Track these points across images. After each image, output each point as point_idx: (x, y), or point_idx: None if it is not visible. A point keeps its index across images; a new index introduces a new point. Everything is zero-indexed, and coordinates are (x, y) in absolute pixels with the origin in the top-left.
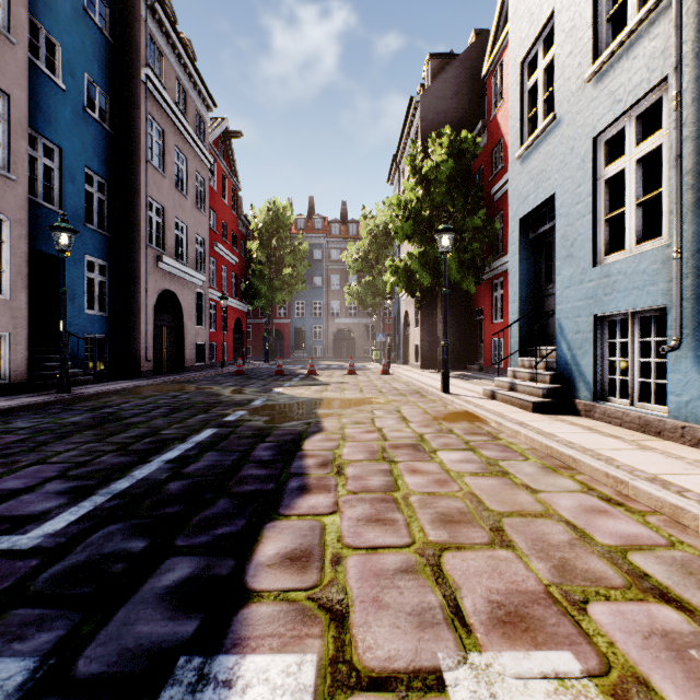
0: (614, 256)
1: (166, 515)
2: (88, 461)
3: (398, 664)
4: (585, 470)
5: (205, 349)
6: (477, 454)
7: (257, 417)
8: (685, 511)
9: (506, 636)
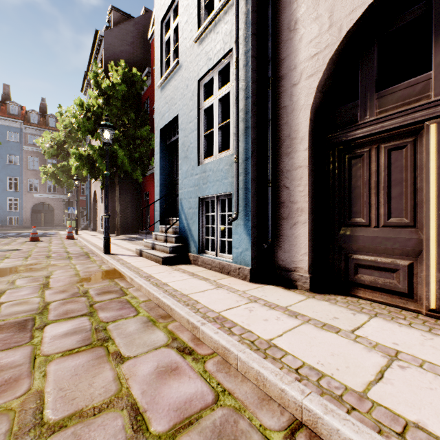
0: (208, 159)
1: None
2: None
3: None
4: (177, 317)
5: None
6: (92, 319)
7: None
8: (230, 352)
9: None
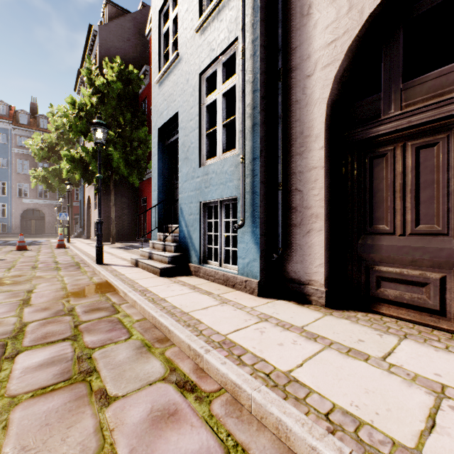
0: (211, 160)
1: None
2: None
3: None
4: (176, 341)
5: None
6: (76, 344)
7: None
8: (242, 390)
9: None
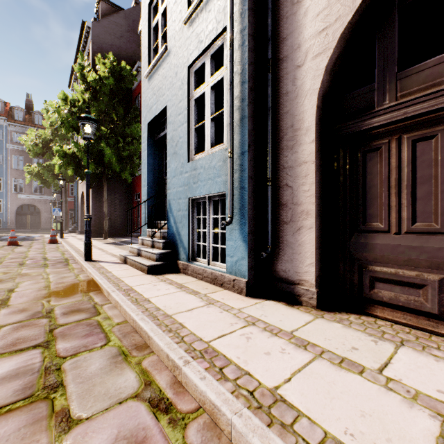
0: (199, 155)
1: None
2: None
3: None
4: (155, 349)
5: None
6: (46, 352)
7: None
8: (221, 412)
9: None
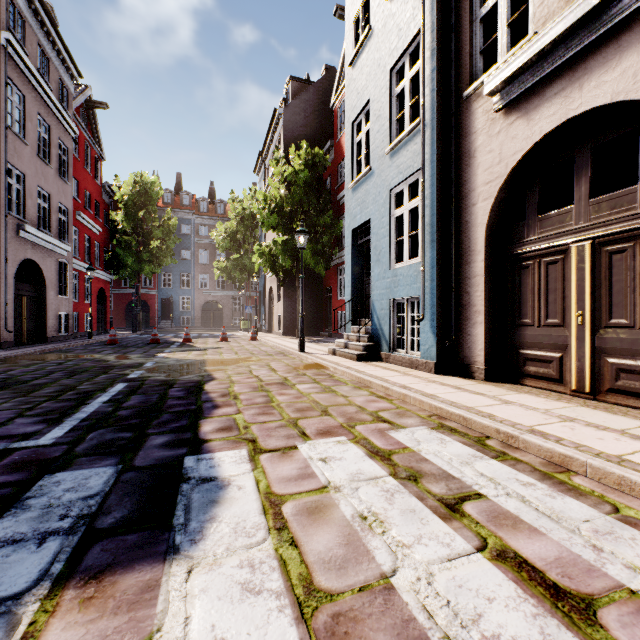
0: (399, 264)
1: (132, 424)
2: (32, 407)
3: (280, 446)
4: (374, 386)
5: (68, 319)
6: (320, 384)
7: (156, 374)
8: (407, 395)
9: (322, 436)
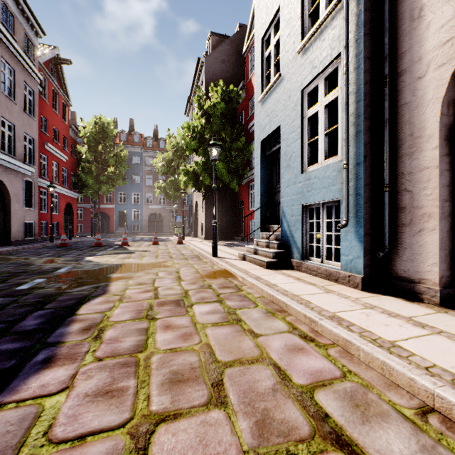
0: (312, 167)
1: None
2: None
3: None
4: (293, 312)
5: (34, 226)
6: (223, 305)
7: (52, 284)
8: (352, 344)
9: None
